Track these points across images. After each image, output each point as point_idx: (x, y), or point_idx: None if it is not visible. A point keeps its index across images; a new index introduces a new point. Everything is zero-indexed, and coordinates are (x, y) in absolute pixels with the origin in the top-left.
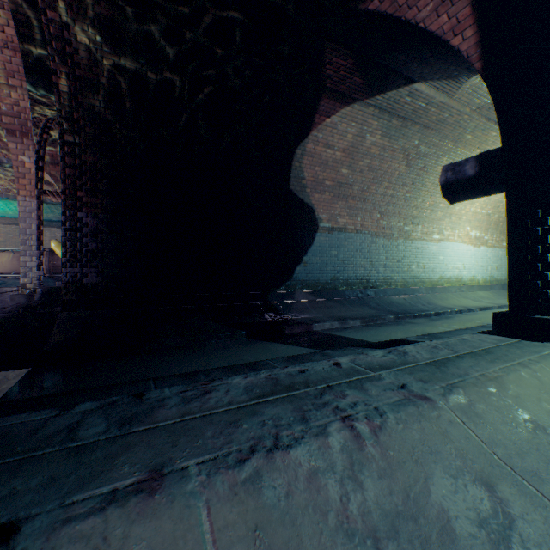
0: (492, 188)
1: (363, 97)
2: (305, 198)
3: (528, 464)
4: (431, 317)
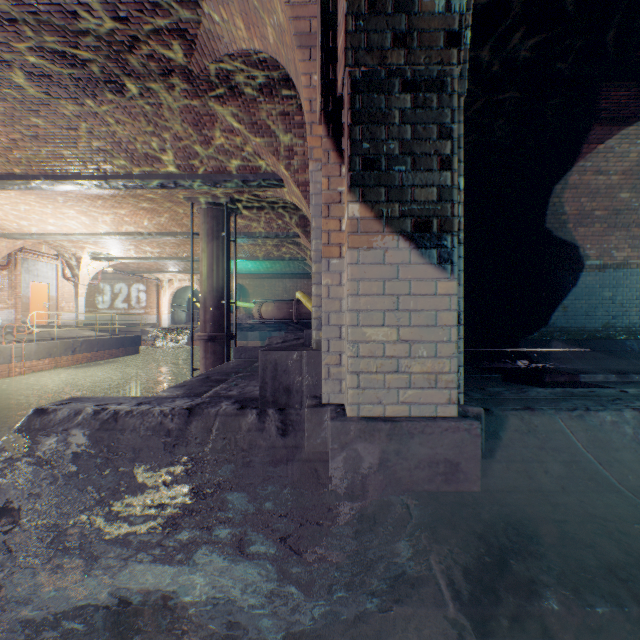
0: None
1: None
2: (565, 235)
3: None
4: None
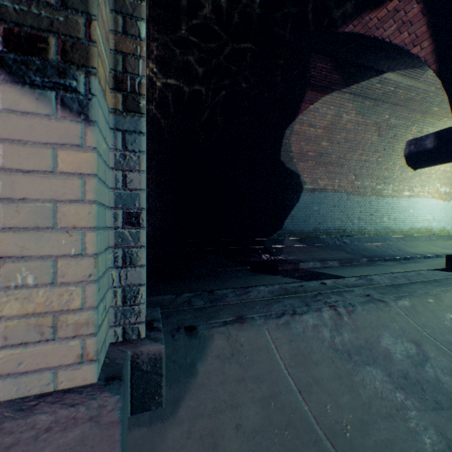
0: (449, 158)
1: (340, 87)
2: (292, 167)
3: (446, 338)
4: (400, 261)
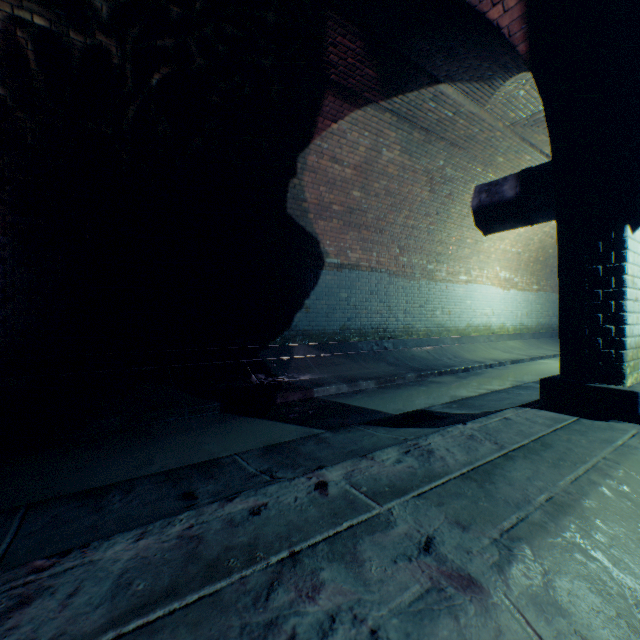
0: (537, 215)
1: (378, 98)
2: (307, 226)
3: None
4: (459, 374)
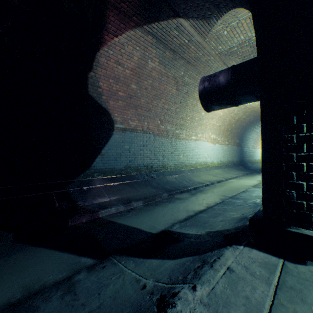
0: (241, 98)
1: (143, 22)
2: (102, 104)
3: None
4: (191, 191)
